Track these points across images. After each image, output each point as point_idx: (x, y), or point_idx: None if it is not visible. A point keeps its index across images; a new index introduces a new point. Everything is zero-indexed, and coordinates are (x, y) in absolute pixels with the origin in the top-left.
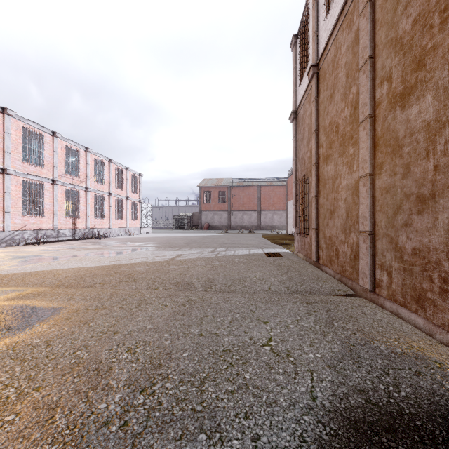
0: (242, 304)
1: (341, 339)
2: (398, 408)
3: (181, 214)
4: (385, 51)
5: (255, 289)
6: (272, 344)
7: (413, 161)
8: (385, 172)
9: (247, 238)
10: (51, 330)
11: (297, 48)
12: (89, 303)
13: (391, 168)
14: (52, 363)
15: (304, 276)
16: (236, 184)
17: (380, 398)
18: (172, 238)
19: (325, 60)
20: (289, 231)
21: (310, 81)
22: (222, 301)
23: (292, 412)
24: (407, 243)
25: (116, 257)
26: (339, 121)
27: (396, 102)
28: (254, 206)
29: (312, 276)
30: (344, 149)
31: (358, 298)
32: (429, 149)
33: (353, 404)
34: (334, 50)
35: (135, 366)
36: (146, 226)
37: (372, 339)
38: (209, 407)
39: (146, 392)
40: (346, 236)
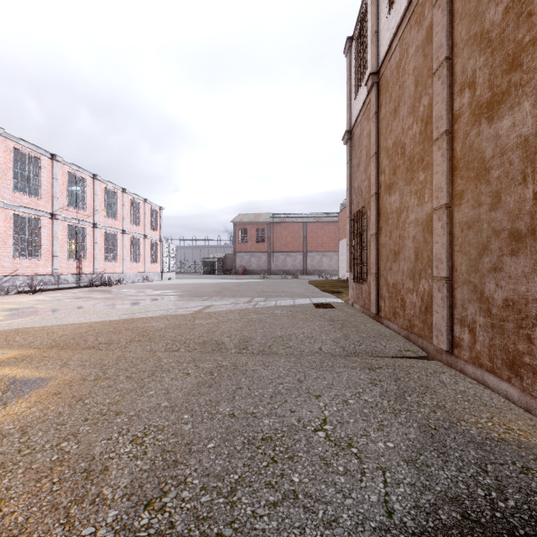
0: (286, 370)
1: (418, 420)
2: (508, 527)
3: (211, 256)
4: (466, 50)
5: (303, 350)
6: (328, 428)
7: (505, 187)
8: (466, 202)
9: (291, 285)
10: (31, 410)
11: (352, 53)
12: (87, 371)
13: (475, 197)
14: (26, 460)
15: (362, 333)
16: (278, 220)
17: (481, 510)
18: (199, 285)
19: (388, 66)
20: (341, 277)
21: (368, 93)
22: (261, 367)
23: (360, 536)
24: (496, 292)
25: (128, 309)
26: (406, 141)
27: (482, 114)
28: (299, 247)
29: (373, 333)
30: (412, 175)
31: (432, 361)
32: (526, 172)
33: (445, 521)
34: (400, 52)
35: (140, 464)
36: (169, 271)
37: (458, 420)
38: (242, 531)
39: (154, 506)
40: (415, 282)
